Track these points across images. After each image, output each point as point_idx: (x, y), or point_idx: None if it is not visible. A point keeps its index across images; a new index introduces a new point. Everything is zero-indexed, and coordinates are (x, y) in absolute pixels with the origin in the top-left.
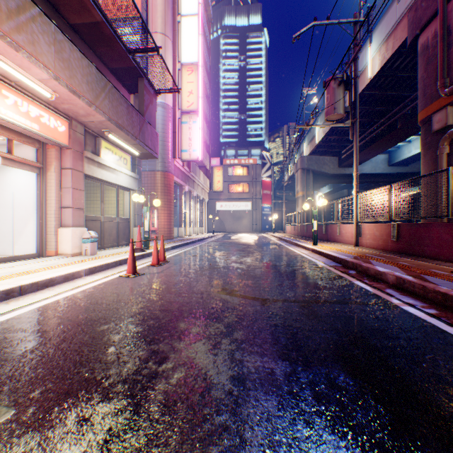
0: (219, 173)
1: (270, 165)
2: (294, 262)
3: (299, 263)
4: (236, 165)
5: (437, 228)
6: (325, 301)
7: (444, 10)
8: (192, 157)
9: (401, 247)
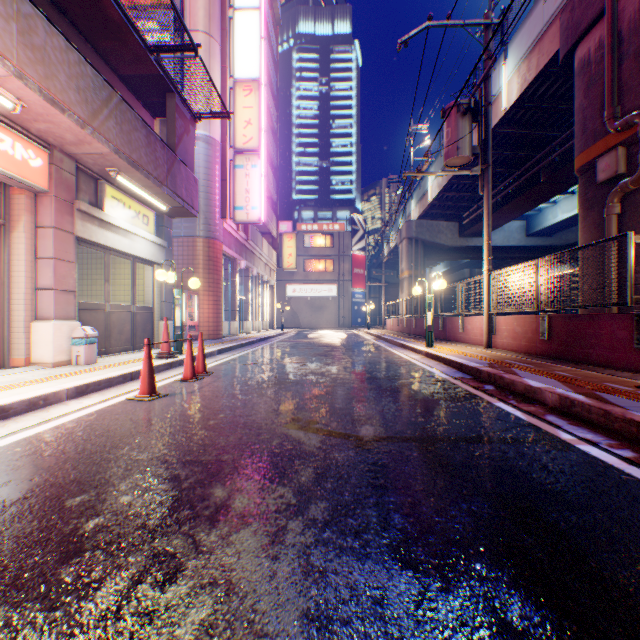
0: (290, 242)
1: (364, 234)
2: (401, 373)
3: (409, 374)
4: (316, 232)
5: (609, 321)
6: (457, 439)
7: (613, 9)
8: (250, 218)
9: (555, 349)
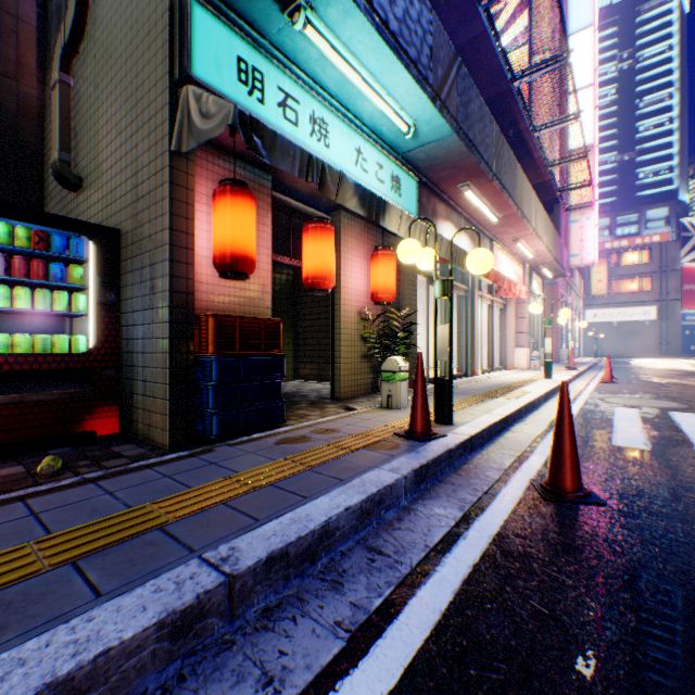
0: (598, 268)
1: None
2: None
3: None
4: (623, 248)
5: None
6: None
7: None
8: (583, 262)
9: None
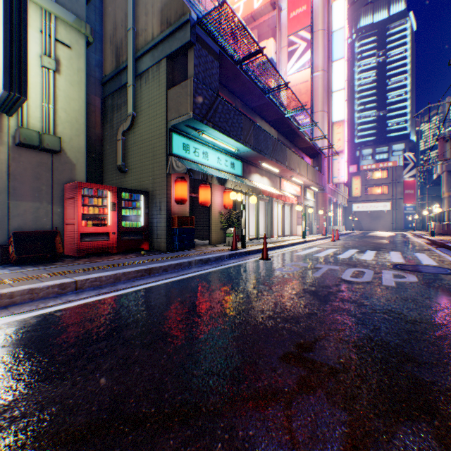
0: (356, 181)
1: (413, 165)
2: (405, 242)
3: (407, 242)
4: (373, 169)
5: None
6: (402, 245)
7: None
8: (339, 181)
9: None
